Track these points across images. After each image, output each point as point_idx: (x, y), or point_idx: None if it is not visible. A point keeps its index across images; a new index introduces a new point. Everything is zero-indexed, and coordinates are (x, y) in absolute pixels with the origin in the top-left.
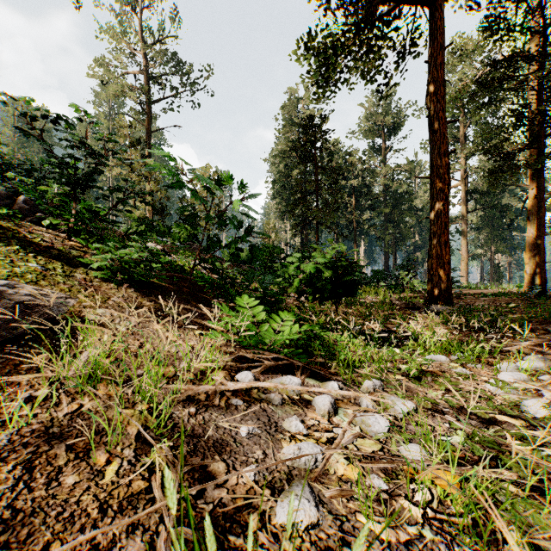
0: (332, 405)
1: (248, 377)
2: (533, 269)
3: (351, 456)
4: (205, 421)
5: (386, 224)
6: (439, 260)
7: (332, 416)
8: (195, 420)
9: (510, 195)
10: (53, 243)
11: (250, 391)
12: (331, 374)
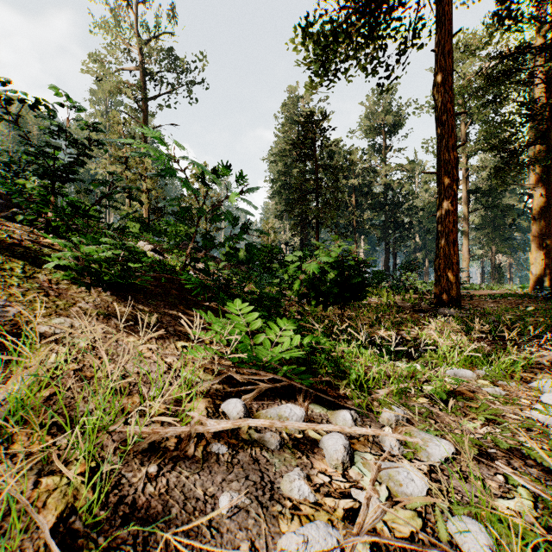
0: (347, 450)
1: (236, 408)
2: (539, 269)
3: (382, 545)
4: (169, 488)
5: (387, 224)
6: (447, 260)
7: (348, 467)
8: (153, 487)
9: (511, 194)
10: (24, 240)
11: (238, 428)
12: (341, 396)
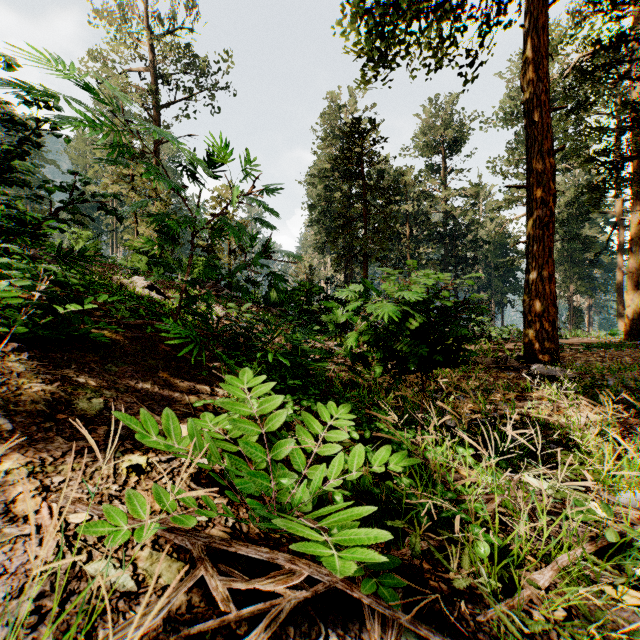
0: None
1: None
2: (636, 312)
3: None
4: None
5: (447, 258)
6: (541, 301)
7: None
8: None
9: (591, 225)
10: None
11: None
12: (456, 593)
